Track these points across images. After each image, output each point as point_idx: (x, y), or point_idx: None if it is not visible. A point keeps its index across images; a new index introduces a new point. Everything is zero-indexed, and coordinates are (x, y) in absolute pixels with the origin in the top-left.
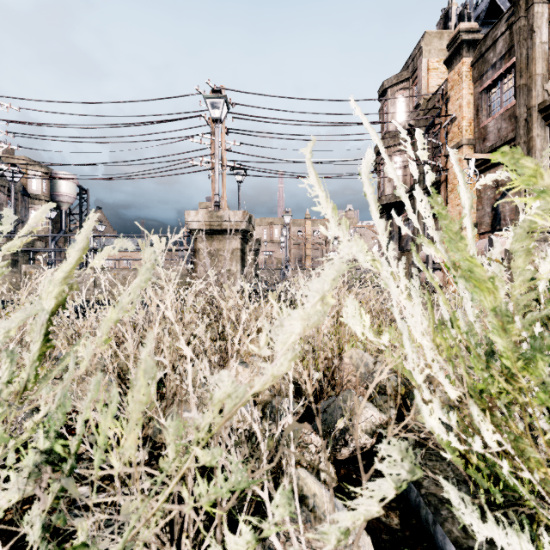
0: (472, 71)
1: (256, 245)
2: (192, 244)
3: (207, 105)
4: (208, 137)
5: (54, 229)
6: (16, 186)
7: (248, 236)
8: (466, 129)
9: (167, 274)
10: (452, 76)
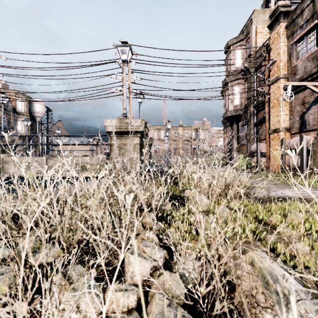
0: (286, 31)
1: (150, 141)
2: (108, 141)
3: (118, 51)
4: (120, 74)
5: (32, 132)
6: (9, 107)
7: (145, 135)
8: (282, 68)
9: (92, 160)
10: (273, 35)
